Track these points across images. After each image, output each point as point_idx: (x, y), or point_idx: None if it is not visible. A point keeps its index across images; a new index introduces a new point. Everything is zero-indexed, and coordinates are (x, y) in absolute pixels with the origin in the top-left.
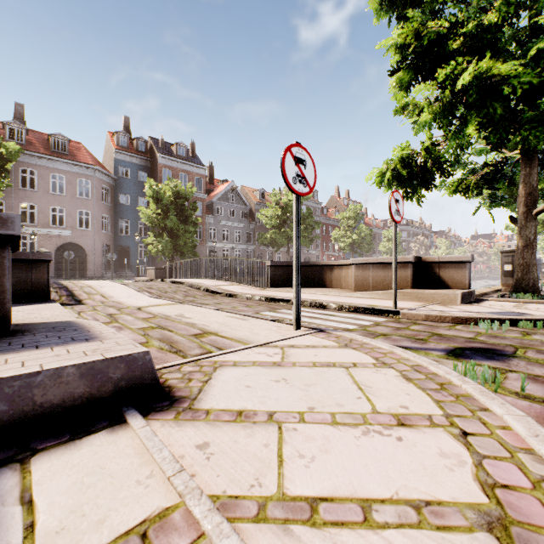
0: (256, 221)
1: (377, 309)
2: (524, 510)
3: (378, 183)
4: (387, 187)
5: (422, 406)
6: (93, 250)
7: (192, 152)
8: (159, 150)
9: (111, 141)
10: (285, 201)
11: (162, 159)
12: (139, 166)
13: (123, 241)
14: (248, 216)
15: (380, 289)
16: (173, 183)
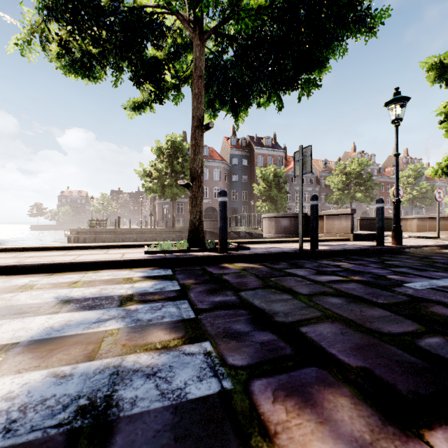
0: (320, 185)
1: (429, 237)
2: (439, 243)
3: (432, 175)
4: (438, 176)
5: (432, 242)
6: None
7: (274, 141)
8: (254, 144)
9: (227, 143)
10: (348, 169)
11: (257, 150)
12: (243, 156)
13: (234, 204)
14: (314, 181)
15: (433, 231)
16: (273, 168)
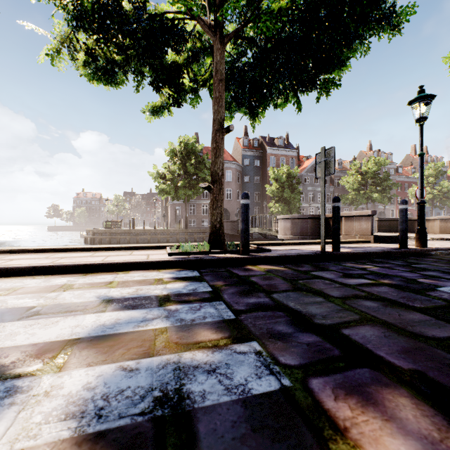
0: (334, 185)
1: None
2: None
3: None
4: None
5: None
6: (233, 211)
7: (287, 141)
8: (267, 144)
9: (239, 144)
10: (364, 169)
11: (269, 150)
12: (255, 156)
13: None
14: (328, 181)
15: None
16: (286, 168)
